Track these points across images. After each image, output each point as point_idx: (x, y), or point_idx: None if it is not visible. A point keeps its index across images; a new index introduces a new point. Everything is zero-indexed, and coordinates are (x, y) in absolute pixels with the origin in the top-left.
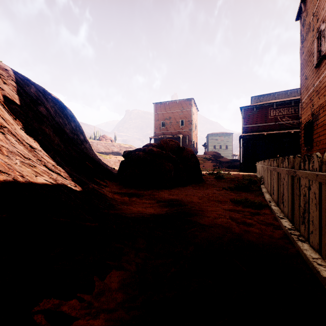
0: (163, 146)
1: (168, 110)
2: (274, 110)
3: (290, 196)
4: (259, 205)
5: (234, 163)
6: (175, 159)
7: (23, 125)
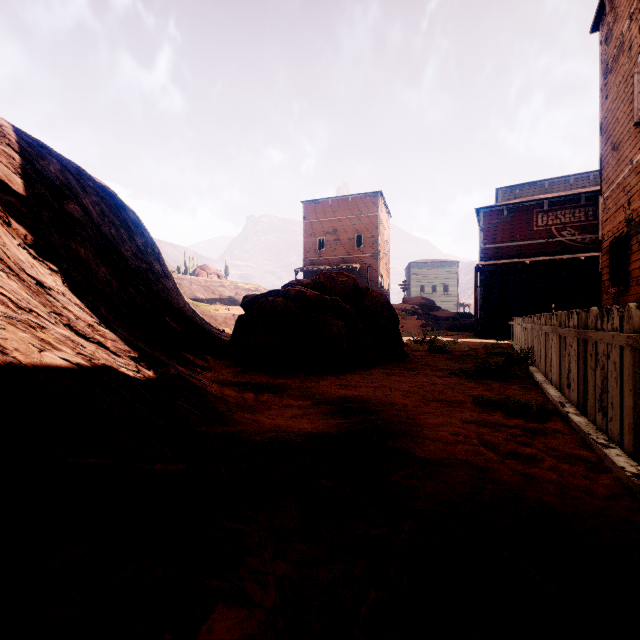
0: (325, 286)
1: (331, 215)
2: (544, 215)
3: (630, 396)
4: (539, 412)
5: (463, 321)
6: (351, 311)
7: (27, 238)
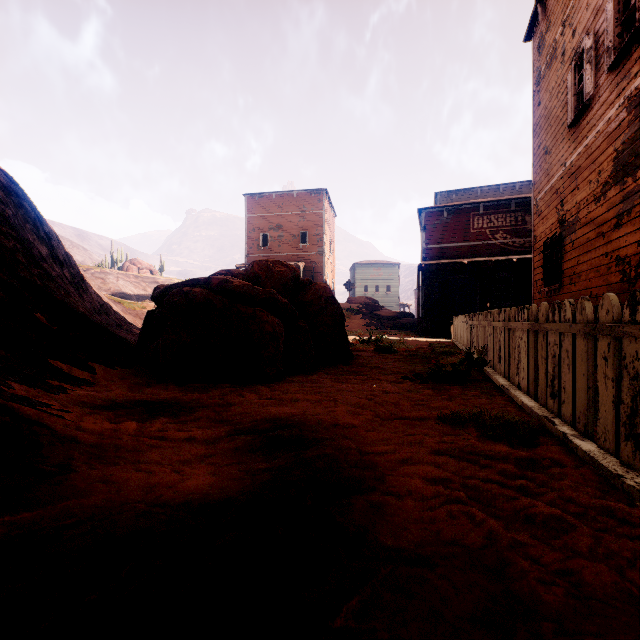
0: (260, 277)
1: (275, 210)
2: (480, 218)
3: None
4: (525, 433)
5: (405, 320)
6: (289, 307)
7: None
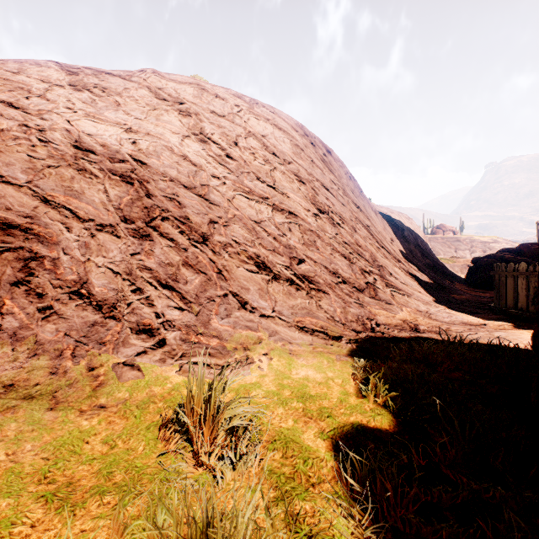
0: (523, 251)
1: None
2: None
3: None
4: None
5: None
6: None
7: (407, 249)
